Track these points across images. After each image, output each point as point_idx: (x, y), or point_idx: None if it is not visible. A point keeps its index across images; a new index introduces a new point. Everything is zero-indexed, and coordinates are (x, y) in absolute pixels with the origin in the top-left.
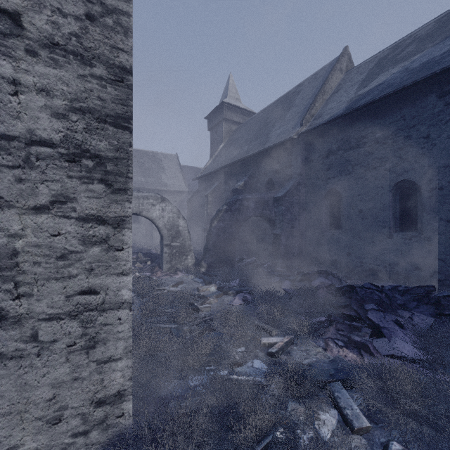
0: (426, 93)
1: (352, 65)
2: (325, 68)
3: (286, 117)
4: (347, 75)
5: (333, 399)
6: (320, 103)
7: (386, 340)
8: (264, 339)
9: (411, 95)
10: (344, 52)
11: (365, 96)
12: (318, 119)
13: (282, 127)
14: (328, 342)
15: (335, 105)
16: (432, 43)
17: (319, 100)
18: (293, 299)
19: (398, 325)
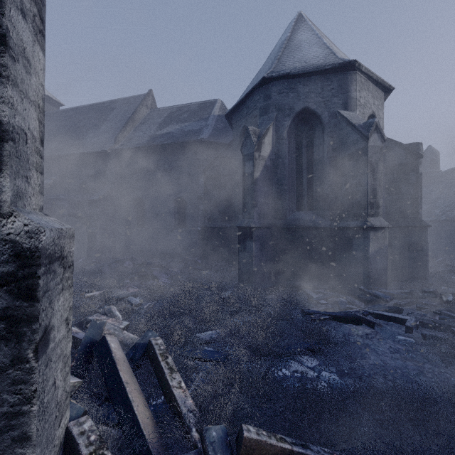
0: (189, 149)
1: (155, 105)
2: (136, 99)
3: (101, 128)
4: (151, 113)
5: (128, 302)
6: (130, 128)
7: (158, 280)
8: (87, 294)
9: (183, 148)
10: (150, 93)
11: (160, 138)
12: (128, 142)
13: (97, 137)
14: (129, 287)
15: (141, 135)
16: (194, 119)
17: (130, 126)
18: (108, 274)
19: (165, 273)
